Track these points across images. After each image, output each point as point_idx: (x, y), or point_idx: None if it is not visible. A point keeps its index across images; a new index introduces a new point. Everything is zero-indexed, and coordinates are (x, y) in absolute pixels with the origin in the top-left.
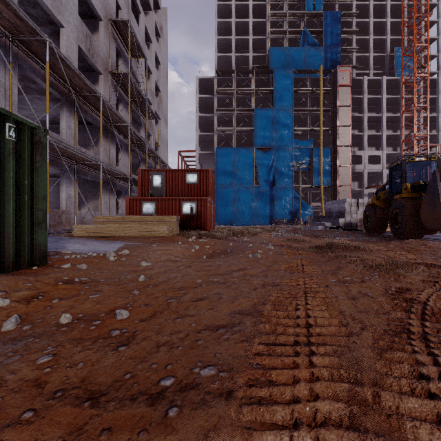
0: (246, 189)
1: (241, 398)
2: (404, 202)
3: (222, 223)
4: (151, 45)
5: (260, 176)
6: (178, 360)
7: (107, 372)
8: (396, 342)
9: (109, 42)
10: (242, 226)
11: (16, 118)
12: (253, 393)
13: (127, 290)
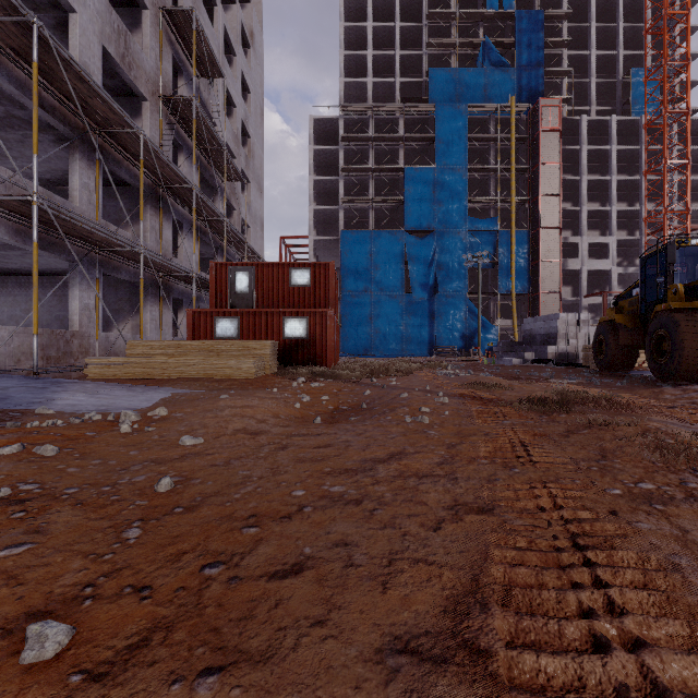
0: (390, 298)
1: None
2: (678, 317)
3: (351, 354)
4: (234, 59)
5: (414, 277)
6: None
7: None
8: None
9: (159, 46)
10: (384, 358)
11: None
12: None
13: (113, 525)
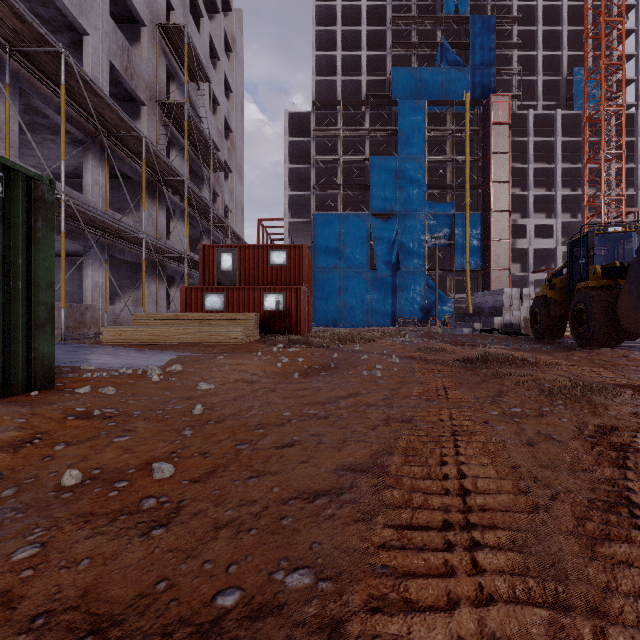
0: (357, 274)
1: (357, 637)
2: (593, 293)
3: (322, 324)
4: (218, 63)
5: (378, 256)
6: (248, 554)
7: (128, 578)
8: (613, 522)
9: (156, 58)
10: (351, 328)
11: (4, 161)
12: (379, 626)
13: (174, 429)
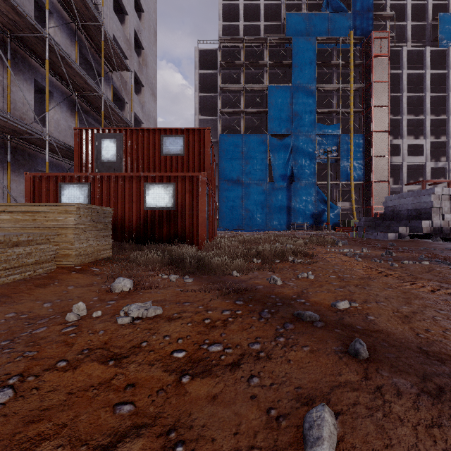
0: (257, 185)
1: None
2: None
3: (227, 228)
4: None
5: (275, 170)
6: None
7: None
8: None
9: None
10: (253, 232)
11: None
12: None
13: None
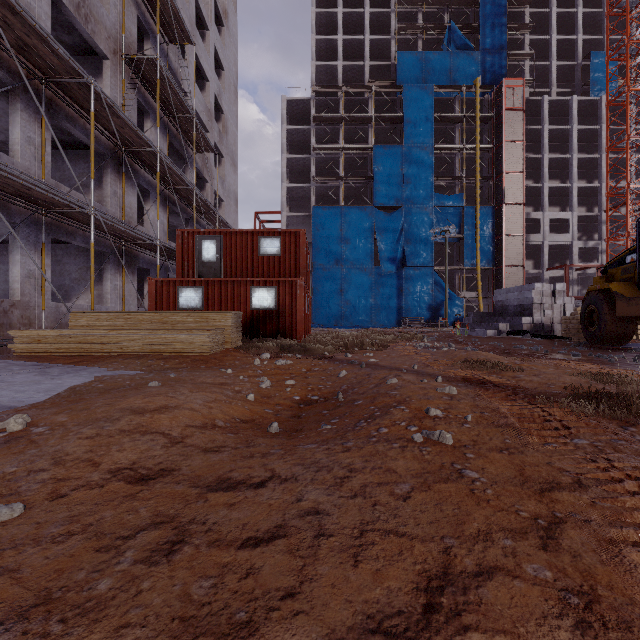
0: (360, 271)
1: None
2: None
3: (322, 324)
4: (207, 34)
5: (383, 251)
6: None
7: None
8: None
9: (122, 3)
10: (354, 329)
11: None
12: None
13: None
